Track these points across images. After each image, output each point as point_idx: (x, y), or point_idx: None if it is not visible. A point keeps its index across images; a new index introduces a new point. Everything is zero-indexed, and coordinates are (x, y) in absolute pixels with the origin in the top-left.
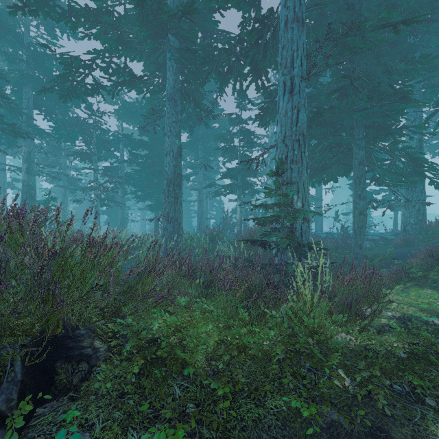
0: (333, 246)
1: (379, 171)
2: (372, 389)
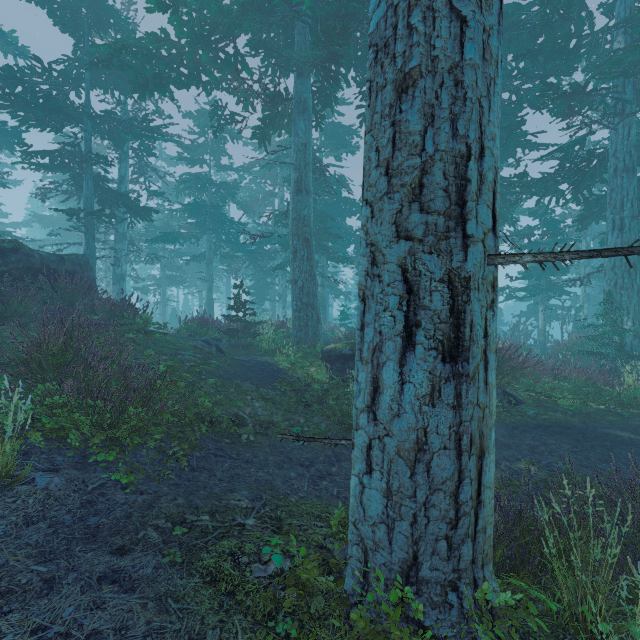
0: None
1: None
2: None
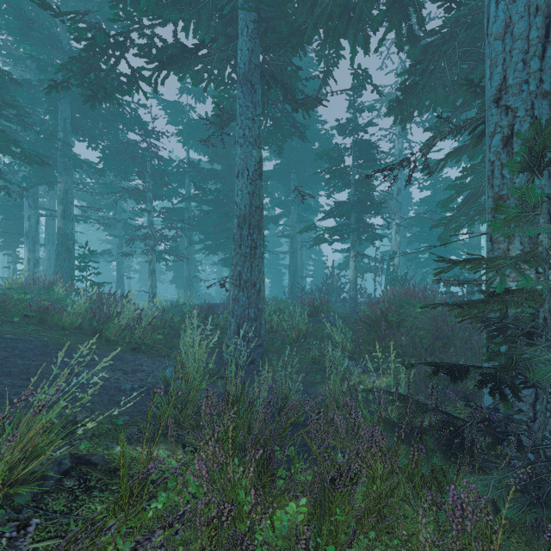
0: None
1: None
2: None
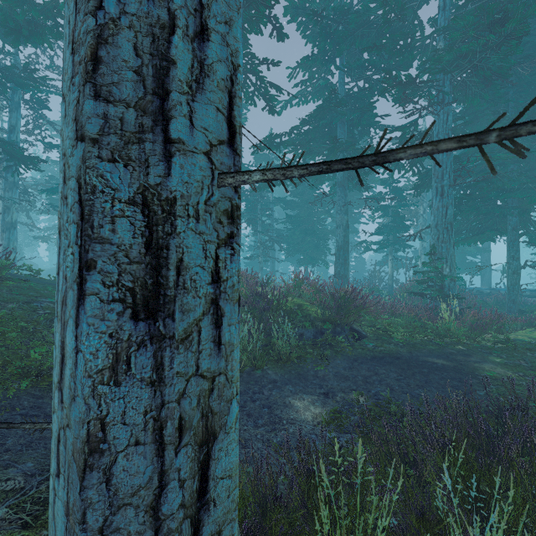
0: (492, 302)
1: (532, 235)
2: (472, 349)
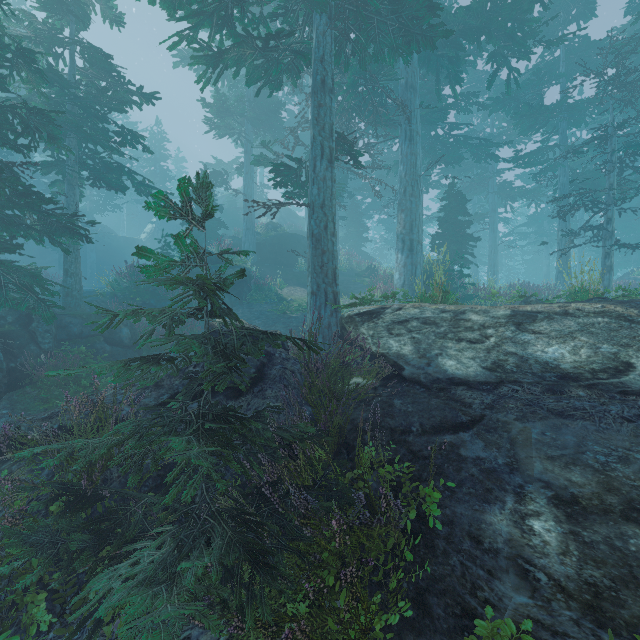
0: None
1: None
2: None
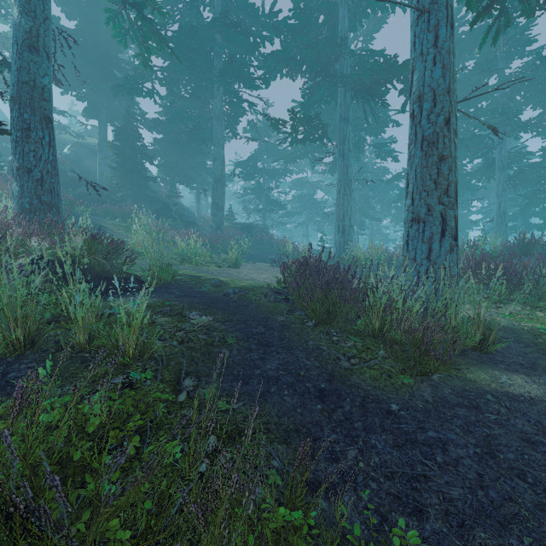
0: None
1: None
2: None
